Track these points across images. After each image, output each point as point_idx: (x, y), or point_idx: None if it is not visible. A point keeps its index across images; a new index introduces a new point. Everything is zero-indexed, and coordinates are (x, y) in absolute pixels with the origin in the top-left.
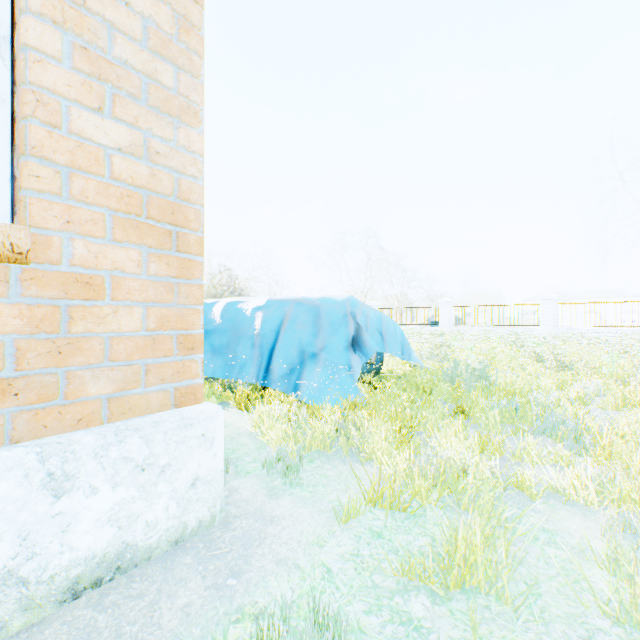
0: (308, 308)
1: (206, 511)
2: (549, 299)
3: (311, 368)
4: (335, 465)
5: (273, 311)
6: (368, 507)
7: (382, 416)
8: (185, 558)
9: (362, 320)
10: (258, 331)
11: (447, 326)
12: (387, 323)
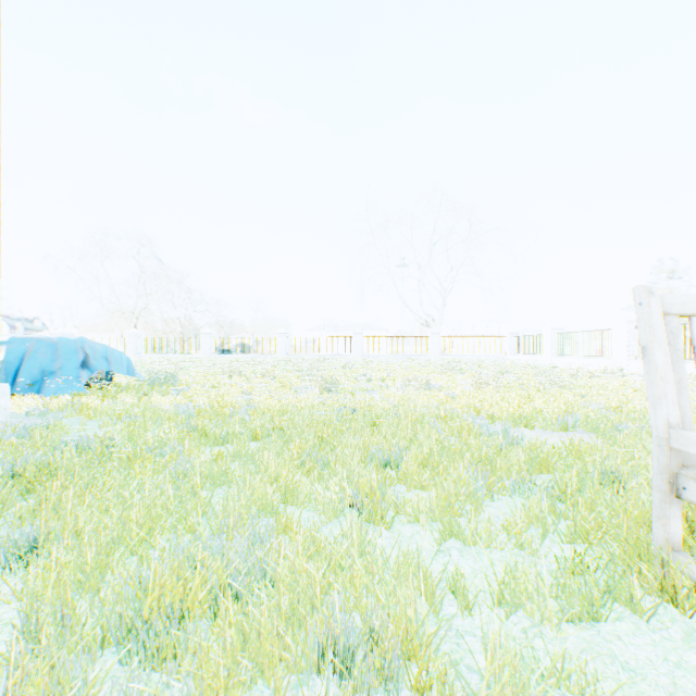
0: (49, 344)
1: (5, 419)
2: (283, 333)
3: (52, 380)
4: (66, 413)
5: (18, 345)
6: (78, 416)
7: (96, 396)
8: (1, 428)
9: (91, 351)
10: (4, 359)
11: (209, 354)
12: (114, 353)
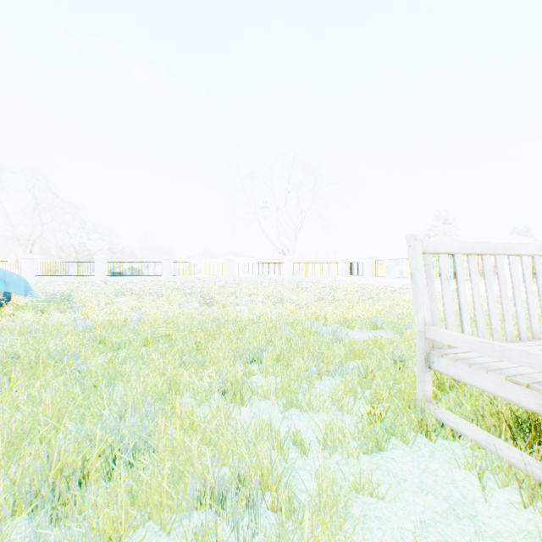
0: None
1: None
2: (168, 259)
3: None
4: None
5: None
6: None
7: None
8: None
9: None
10: None
11: (103, 276)
12: (12, 276)
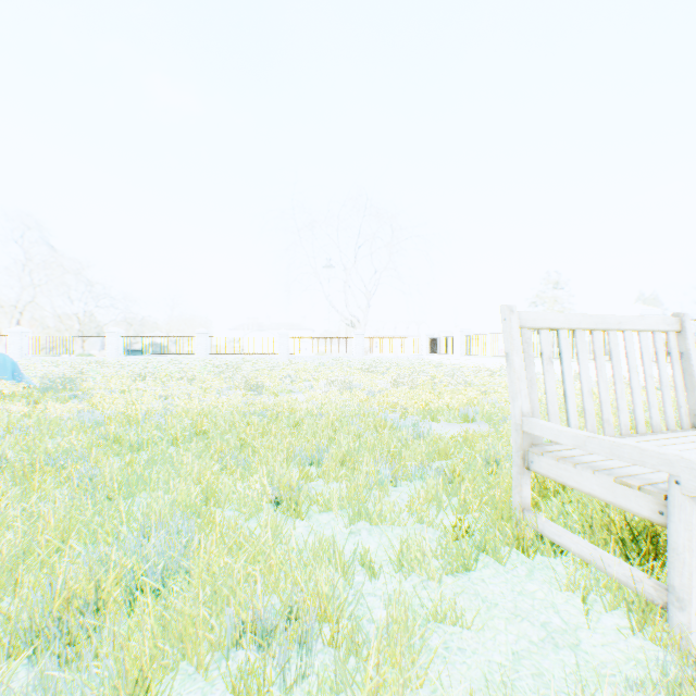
0: None
1: None
2: (203, 333)
3: None
4: None
5: None
6: None
7: None
8: None
9: None
10: None
11: (116, 356)
12: None
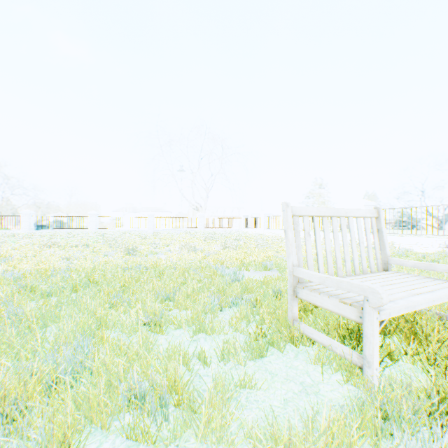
0: None
1: None
2: (94, 214)
3: None
4: None
5: None
6: None
7: None
8: None
9: None
10: None
11: (28, 230)
12: None
